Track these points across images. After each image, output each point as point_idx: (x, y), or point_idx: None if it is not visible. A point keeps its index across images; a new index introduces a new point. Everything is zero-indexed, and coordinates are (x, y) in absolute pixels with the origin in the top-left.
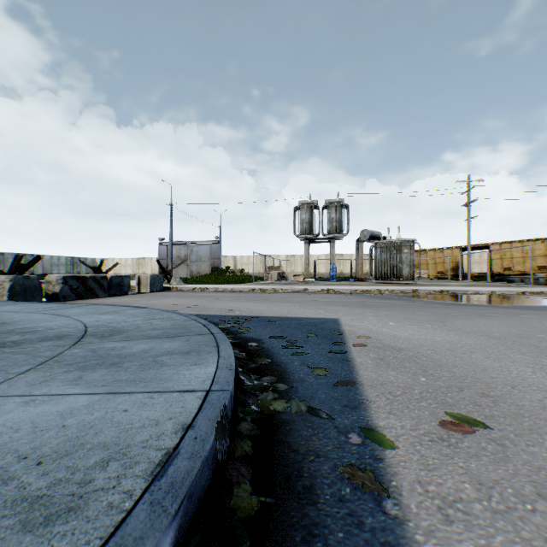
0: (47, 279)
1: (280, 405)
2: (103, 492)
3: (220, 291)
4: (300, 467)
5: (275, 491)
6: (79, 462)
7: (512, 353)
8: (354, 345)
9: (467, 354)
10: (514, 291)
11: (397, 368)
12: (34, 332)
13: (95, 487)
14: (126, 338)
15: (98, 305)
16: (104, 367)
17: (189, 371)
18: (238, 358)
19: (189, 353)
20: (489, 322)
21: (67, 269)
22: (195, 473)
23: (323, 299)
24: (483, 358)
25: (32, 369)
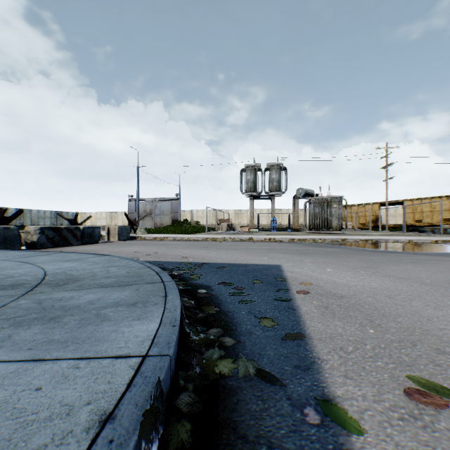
0: (26, 229)
1: (226, 366)
2: None
3: (178, 239)
4: None
5: None
6: None
7: (449, 300)
8: (297, 292)
9: (406, 301)
10: (428, 240)
11: (343, 318)
12: None
13: None
14: (78, 287)
15: (67, 253)
16: (42, 322)
17: (130, 327)
18: (187, 307)
19: (135, 304)
20: (416, 268)
21: (51, 221)
22: None
23: (266, 247)
24: (423, 306)
25: None
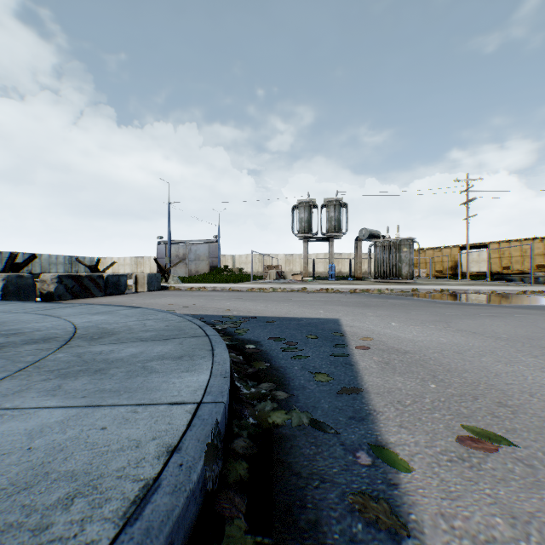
0: (41, 278)
1: (280, 417)
2: (61, 544)
3: (218, 290)
4: (303, 496)
5: (274, 527)
6: (39, 499)
7: (523, 356)
8: (356, 348)
9: (476, 357)
10: (515, 291)
11: (404, 373)
12: (20, 334)
13: (51, 536)
14: (115, 341)
15: (92, 305)
16: (88, 374)
17: (180, 379)
18: (235, 362)
19: (181, 358)
20: (494, 323)
21: (65, 268)
22: (177, 513)
23: (322, 298)
24: (494, 362)
25: (8, 377)
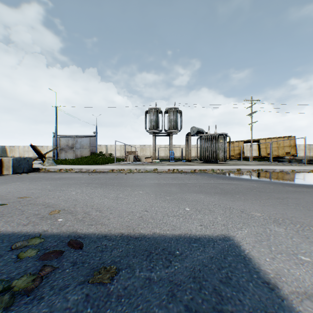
0: None
1: None
2: None
3: (84, 171)
4: None
5: None
6: None
7: None
8: None
9: None
10: (307, 170)
11: None
12: None
13: None
14: None
15: None
16: None
17: None
18: None
19: None
20: None
21: None
22: None
23: (174, 181)
24: None
25: None
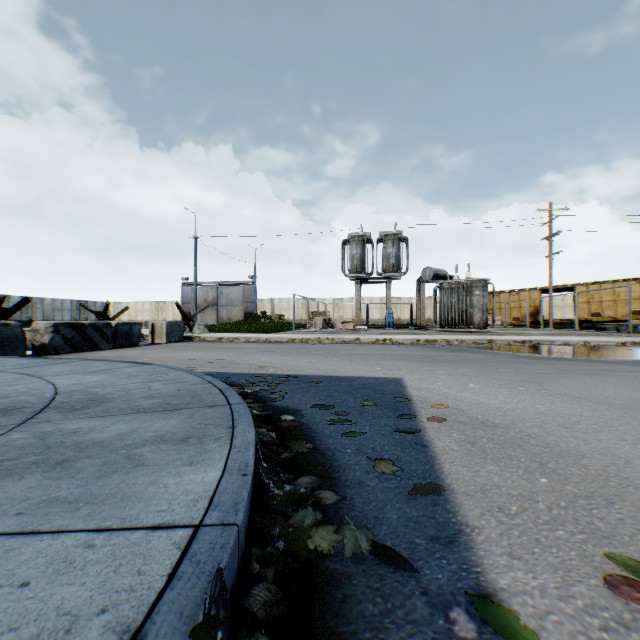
0: (34, 326)
1: (326, 538)
2: None
3: (253, 341)
4: None
5: None
6: None
7: None
8: (428, 419)
9: (590, 433)
10: (611, 342)
11: (499, 460)
12: None
13: None
14: (102, 413)
15: (91, 361)
16: (43, 468)
17: (176, 477)
18: (265, 443)
19: (187, 440)
20: (599, 383)
21: (72, 315)
22: None
23: (379, 352)
24: (617, 441)
25: None
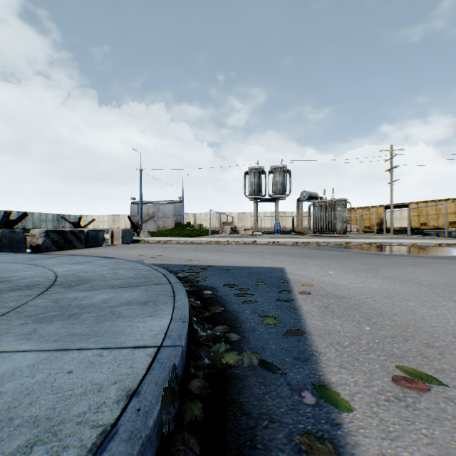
0: (31, 232)
1: (232, 358)
2: None
3: (182, 242)
4: (253, 436)
5: None
6: None
7: (444, 301)
8: (299, 293)
9: (403, 302)
10: (432, 243)
11: (342, 317)
12: (7, 282)
13: None
14: (90, 288)
15: (73, 256)
16: (62, 318)
17: (143, 323)
18: (194, 307)
19: (146, 303)
20: (416, 271)
21: (53, 224)
22: None
23: (269, 250)
24: (419, 306)
25: None
